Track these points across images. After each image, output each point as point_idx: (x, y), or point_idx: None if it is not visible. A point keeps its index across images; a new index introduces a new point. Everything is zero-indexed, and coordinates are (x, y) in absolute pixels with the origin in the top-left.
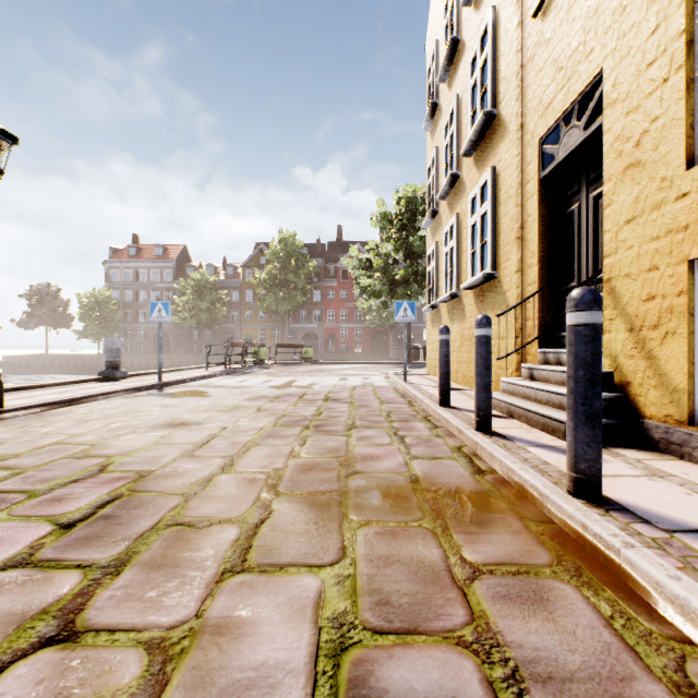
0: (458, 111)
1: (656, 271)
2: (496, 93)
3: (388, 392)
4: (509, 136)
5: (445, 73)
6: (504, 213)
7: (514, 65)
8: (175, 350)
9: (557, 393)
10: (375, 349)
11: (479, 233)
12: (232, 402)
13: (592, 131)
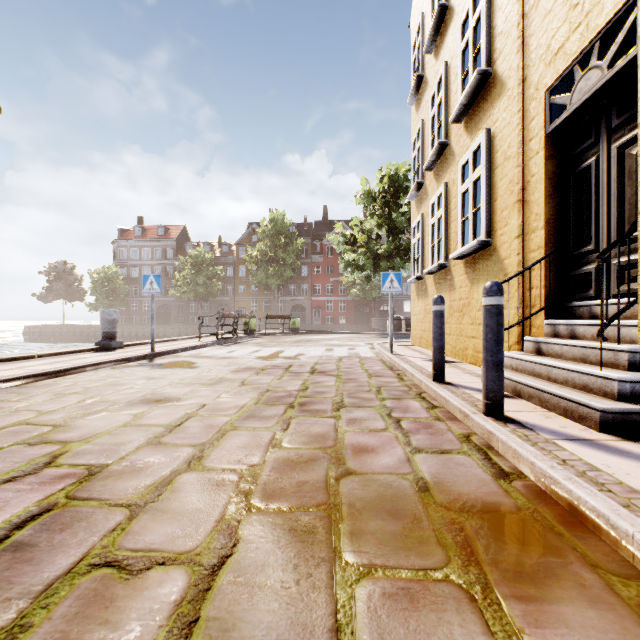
0: (446, 79)
1: None
2: (491, 50)
3: (375, 363)
4: (508, 93)
5: (432, 43)
6: (501, 175)
7: (513, 16)
8: (175, 321)
9: (580, 372)
10: (358, 320)
11: (471, 200)
12: (217, 375)
13: (621, 67)
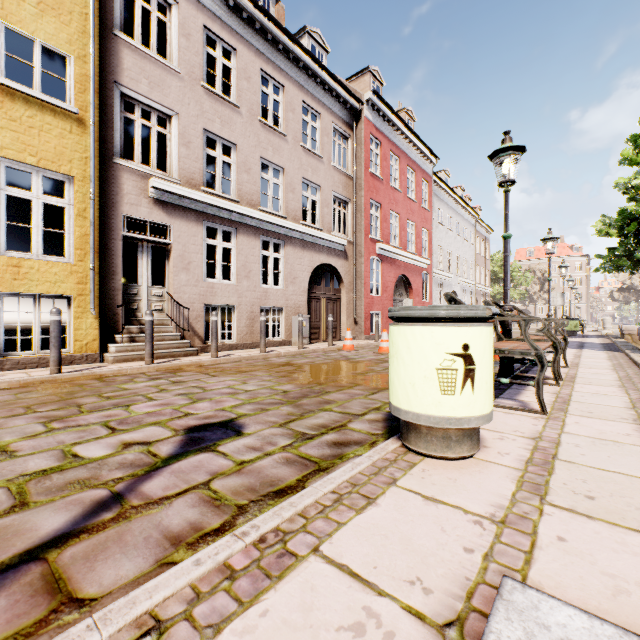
0: None
1: None
2: None
3: None
4: None
5: None
6: None
7: None
8: None
9: None
10: None
11: None
12: None
13: None
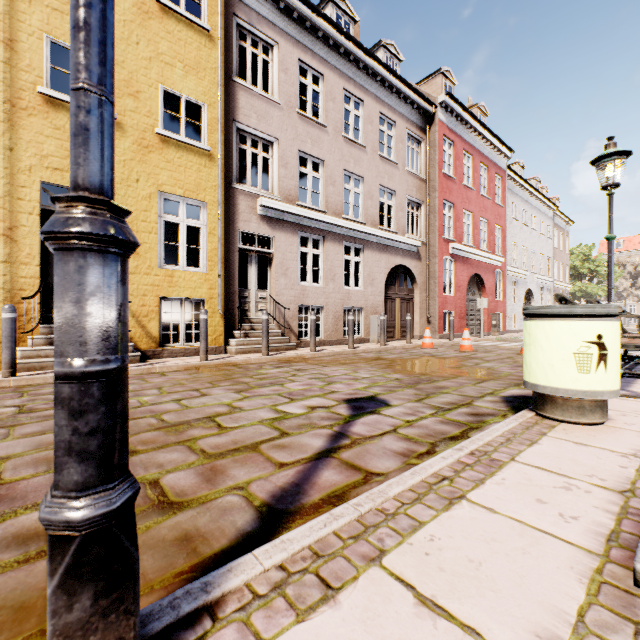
0: None
1: (147, 296)
2: None
3: None
4: None
5: None
6: None
7: None
8: None
9: None
10: None
11: None
12: None
13: None
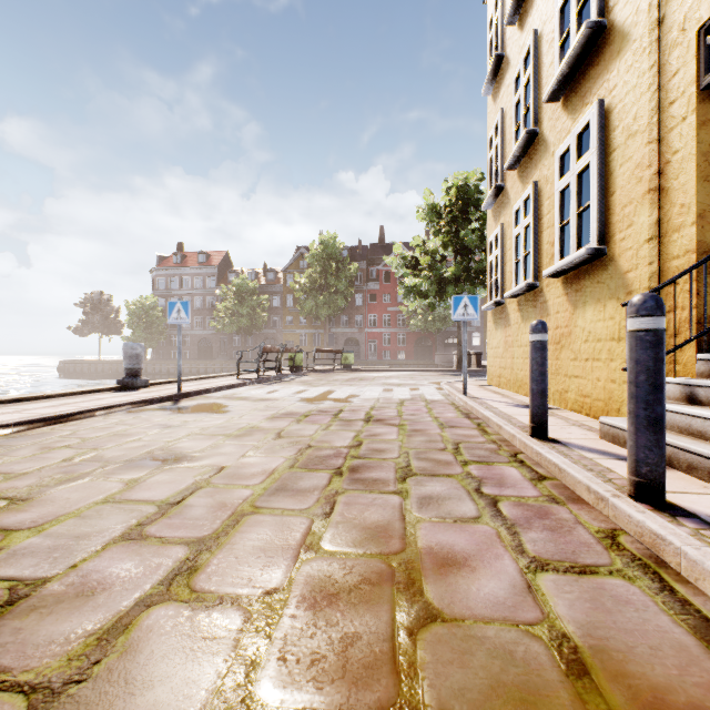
0: (536, 51)
1: None
2: None
3: (446, 409)
4: (633, 46)
5: (515, 11)
6: (622, 160)
7: None
8: (217, 356)
9: None
10: (420, 355)
11: (574, 198)
12: (249, 422)
13: None
